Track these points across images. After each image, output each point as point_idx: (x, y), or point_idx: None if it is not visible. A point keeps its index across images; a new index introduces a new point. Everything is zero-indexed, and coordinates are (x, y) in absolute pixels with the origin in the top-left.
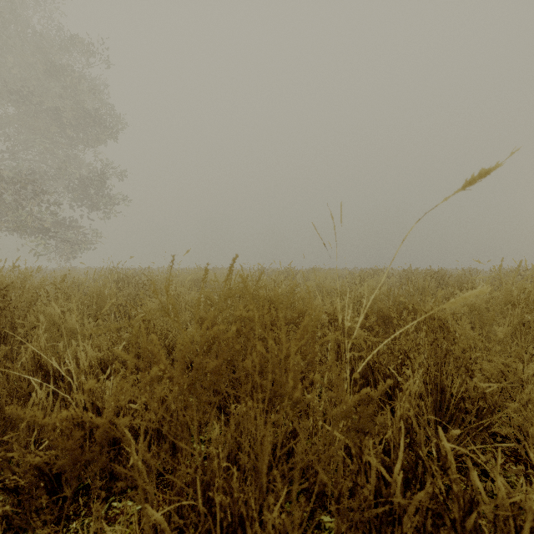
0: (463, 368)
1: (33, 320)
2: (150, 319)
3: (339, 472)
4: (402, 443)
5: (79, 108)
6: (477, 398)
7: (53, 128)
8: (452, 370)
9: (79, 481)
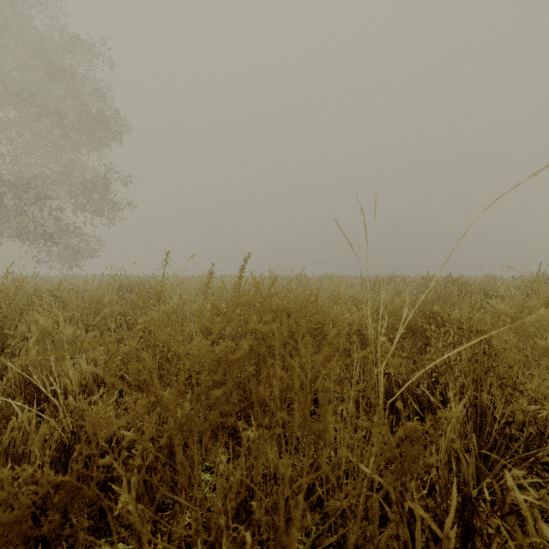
0: (509, 388)
1: (25, 331)
2: (151, 330)
3: (375, 523)
4: (455, 488)
5: (83, 111)
6: (527, 423)
7: (56, 130)
8: (495, 390)
9: (66, 517)
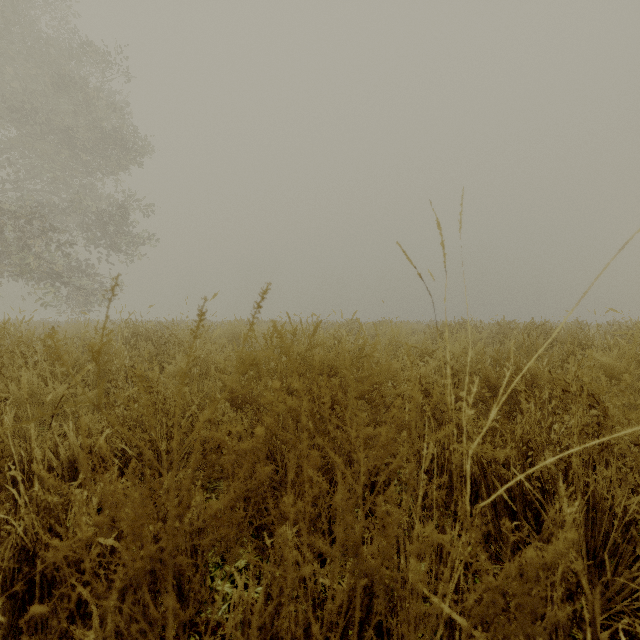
0: (635, 474)
1: (4, 390)
2: (159, 391)
3: None
4: None
5: (96, 128)
6: None
7: (65, 151)
8: (615, 476)
9: None
